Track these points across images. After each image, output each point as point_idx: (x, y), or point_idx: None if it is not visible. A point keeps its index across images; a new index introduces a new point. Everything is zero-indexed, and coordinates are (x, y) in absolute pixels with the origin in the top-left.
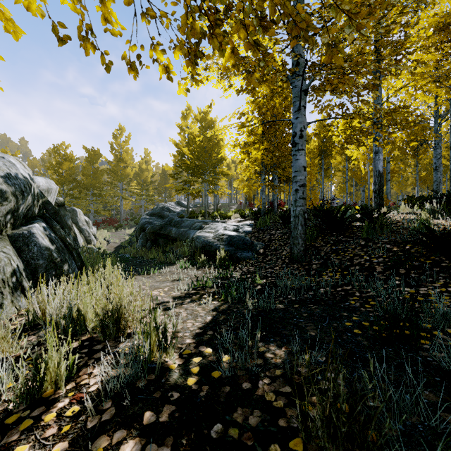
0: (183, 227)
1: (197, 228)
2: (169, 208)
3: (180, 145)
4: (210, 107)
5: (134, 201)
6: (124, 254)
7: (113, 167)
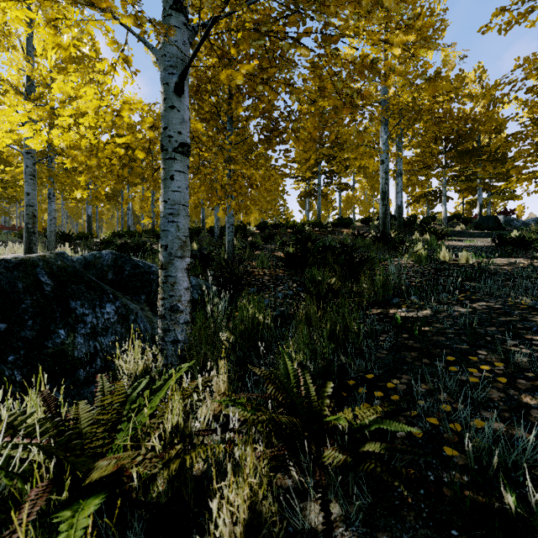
0: None
1: None
2: None
3: None
4: None
5: None
6: None
7: None
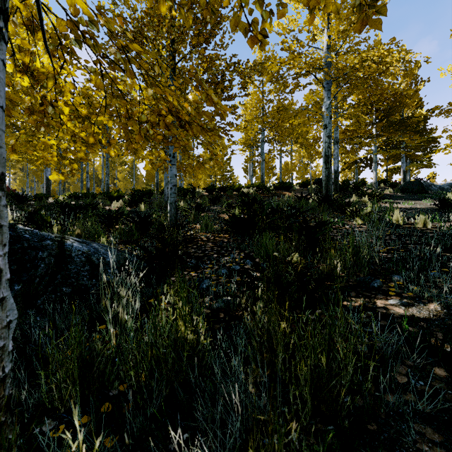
0: None
1: None
2: None
3: None
4: None
5: None
6: None
7: None
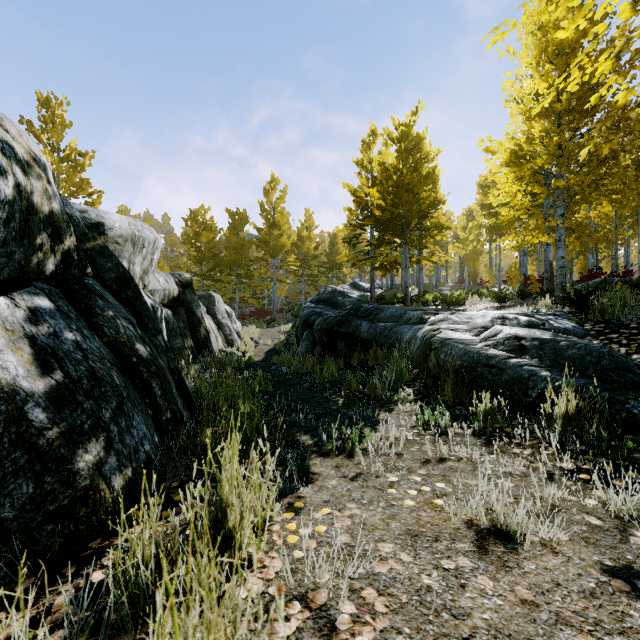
0: (382, 320)
1: (414, 322)
2: (343, 293)
3: (360, 192)
4: (415, 114)
5: (292, 284)
6: (279, 365)
7: (263, 236)
